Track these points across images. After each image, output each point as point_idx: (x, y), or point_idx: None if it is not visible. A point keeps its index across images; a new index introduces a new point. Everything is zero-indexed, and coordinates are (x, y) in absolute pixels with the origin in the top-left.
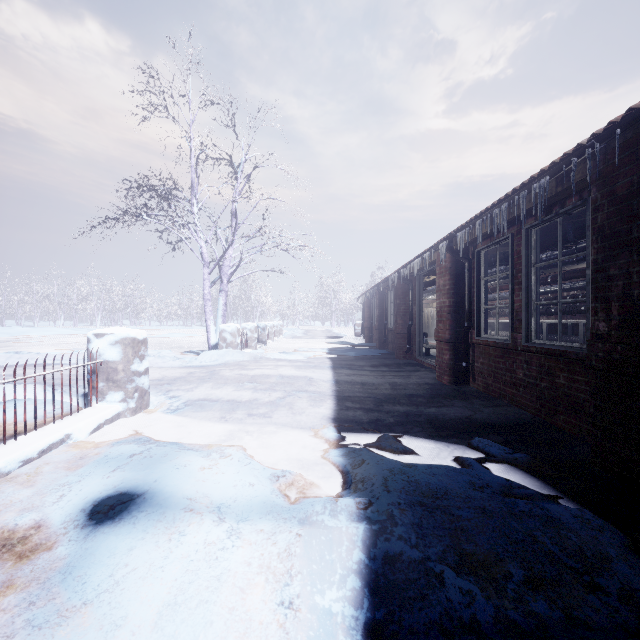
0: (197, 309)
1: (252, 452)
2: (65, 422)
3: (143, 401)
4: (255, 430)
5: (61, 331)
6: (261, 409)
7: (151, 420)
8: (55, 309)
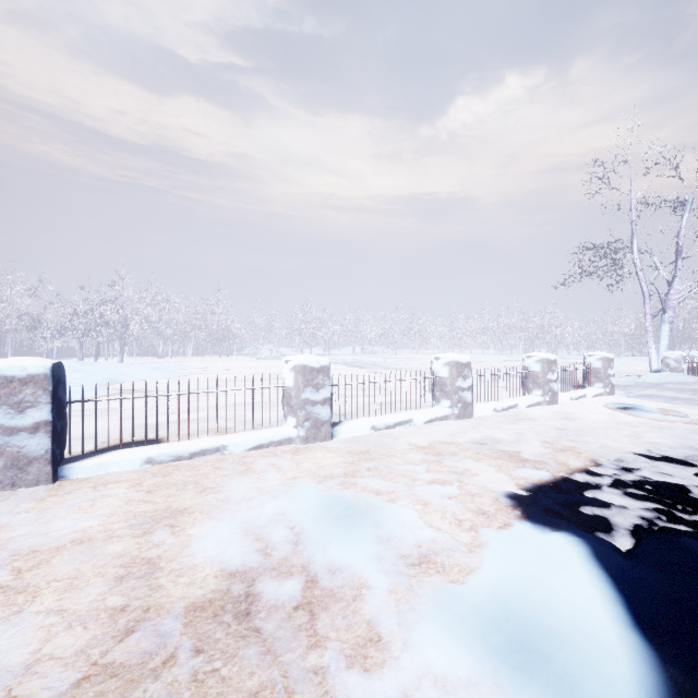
0: (626, 336)
1: (684, 411)
2: (581, 391)
3: (612, 390)
4: (688, 407)
5: (500, 358)
6: (695, 402)
7: (619, 399)
8: (486, 340)
